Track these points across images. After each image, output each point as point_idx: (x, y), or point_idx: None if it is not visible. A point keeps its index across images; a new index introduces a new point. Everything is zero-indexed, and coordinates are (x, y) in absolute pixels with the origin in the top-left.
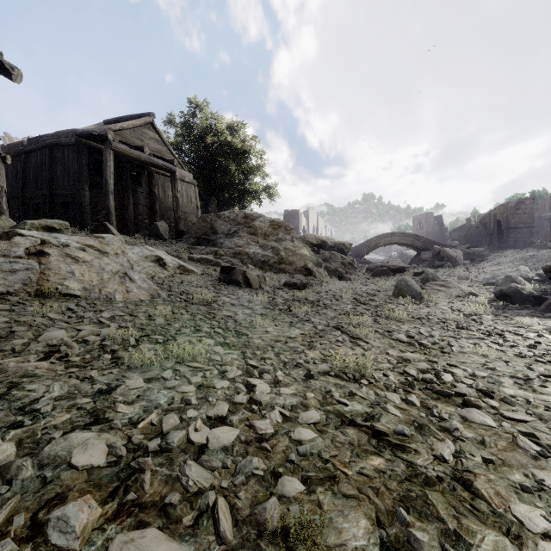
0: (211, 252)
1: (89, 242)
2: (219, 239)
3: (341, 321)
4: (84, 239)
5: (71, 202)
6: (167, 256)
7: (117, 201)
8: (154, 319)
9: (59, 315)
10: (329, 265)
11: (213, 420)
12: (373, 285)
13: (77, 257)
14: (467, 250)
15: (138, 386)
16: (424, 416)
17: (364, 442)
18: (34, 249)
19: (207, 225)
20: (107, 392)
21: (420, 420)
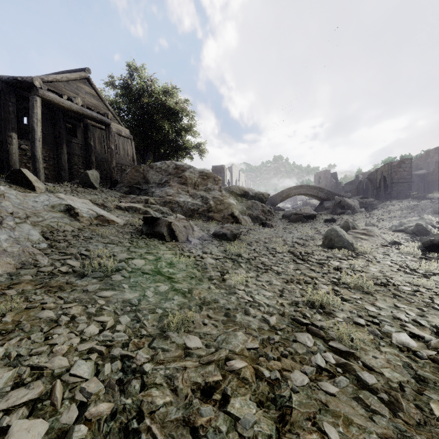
0: (142, 201)
1: None
2: (151, 188)
3: (295, 298)
4: None
5: None
6: (83, 205)
7: (50, 151)
8: None
9: None
10: (251, 212)
11: None
12: (295, 232)
13: None
14: (360, 200)
15: None
16: None
17: None
18: None
19: (140, 175)
20: None
21: None
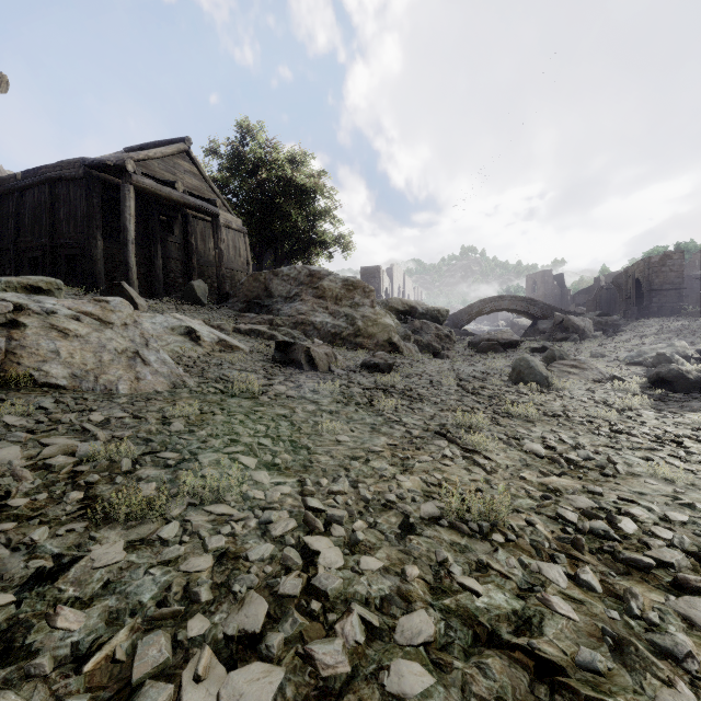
0: (264, 321)
1: (87, 308)
2: (276, 304)
3: (445, 422)
4: (80, 304)
5: (79, 255)
6: (202, 328)
7: (141, 254)
8: (170, 423)
9: (23, 419)
10: (420, 338)
11: (237, 642)
12: (479, 365)
13: (66, 330)
14: (597, 318)
15: (110, 562)
16: (617, 617)
17: (525, 693)
18: (3, 317)
19: (260, 286)
20: (51, 575)
21: (613, 628)
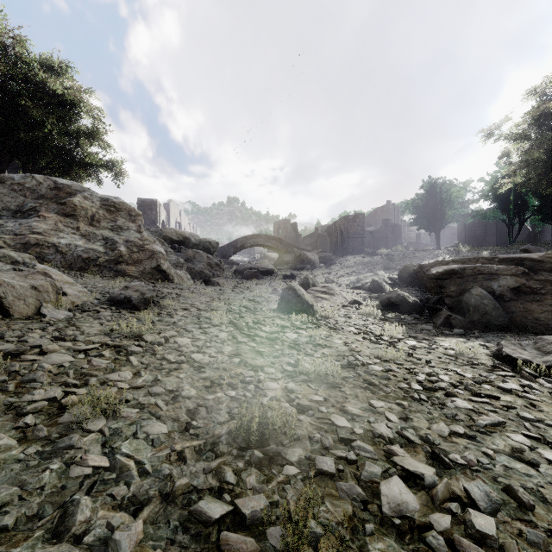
0: None
1: None
2: None
3: (216, 428)
4: None
5: None
6: None
7: None
8: None
9: None
10: (193, 266)
11: None
12: (247, 292)
13: None
14: (320, 254)
15: None
16: None
17: None
18: None
19: None
20: None
21: None
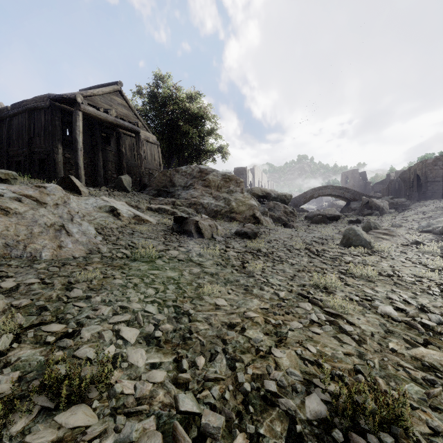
0: (169, 203)
1: (28, 192)
2: (177, 191)
3: (304, 282)
4: (23, 189)
5: (47, 159)
6: (123, 207)
7: (88, 158)
8: (72, 288)
9: None
10: (273, 214)
11: None
12: (316, 232)
13: (7, 208)
14: (390, 200)
15: None
16: None
17: None
18: None
19: (167, 179)
20: None
21: None
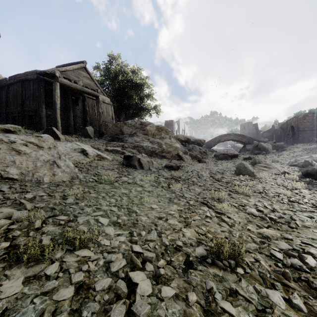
0: (119, 146)
1: (31, 139)
2: (125, 138)
3: (205, 196)
4: (28, 138)
5: (34, 115)
6: (89, 149)
7: (63, 115)
8: (67, 198)
9: None
10: (192, 153)
11: None
12: (220, 166)
13: (19, 150)
14: (273, 143)
15: (11, 294)
16: None
17: None
18: None
19: (118, 129)
20: None
21: None
